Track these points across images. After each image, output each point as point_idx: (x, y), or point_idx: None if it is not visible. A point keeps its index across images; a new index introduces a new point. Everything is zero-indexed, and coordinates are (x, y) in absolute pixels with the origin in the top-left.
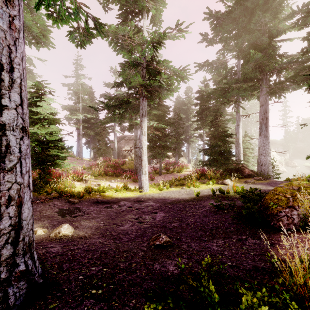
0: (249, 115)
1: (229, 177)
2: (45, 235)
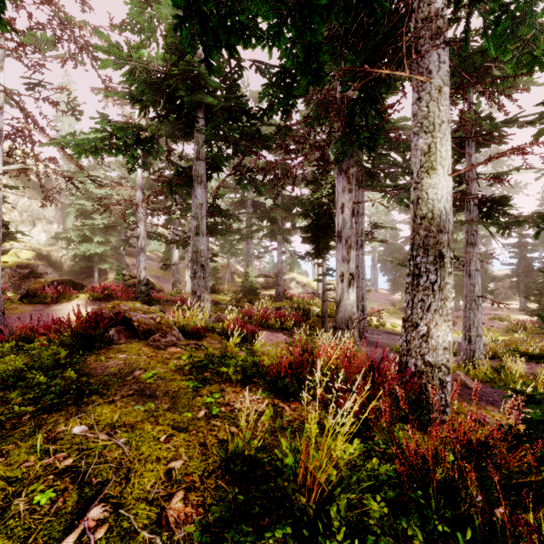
0: None
1: None
2: None
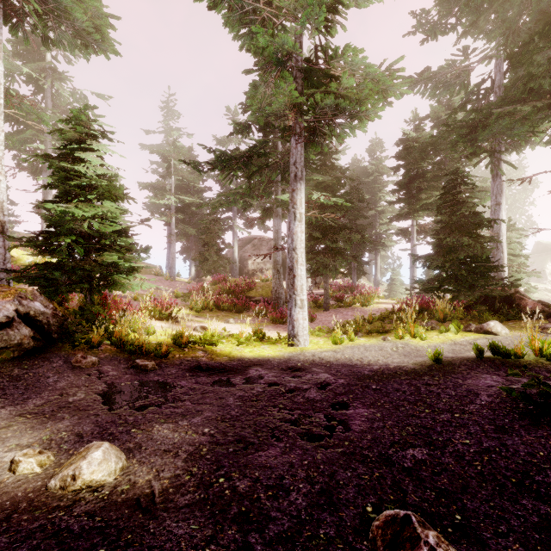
0: (530, 178)
1: (491, 316)
2: (38, 477)
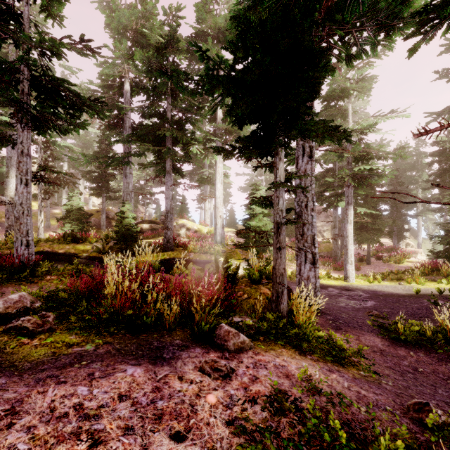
0: None
1: None
2: None
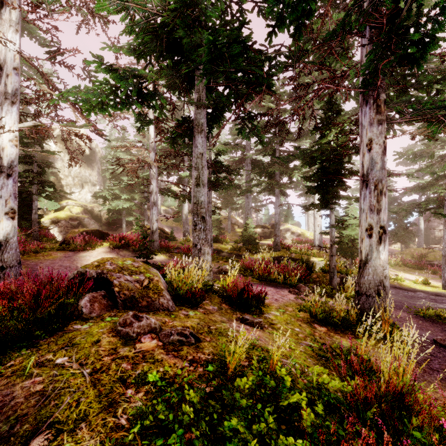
0: None
1: None
2: None
